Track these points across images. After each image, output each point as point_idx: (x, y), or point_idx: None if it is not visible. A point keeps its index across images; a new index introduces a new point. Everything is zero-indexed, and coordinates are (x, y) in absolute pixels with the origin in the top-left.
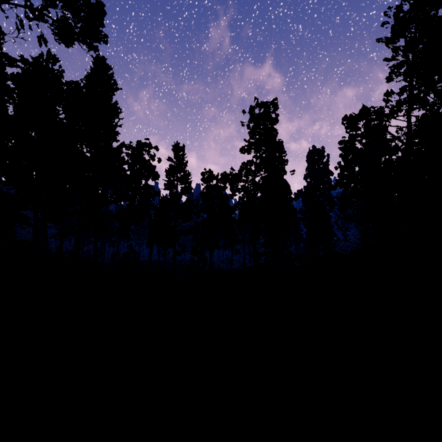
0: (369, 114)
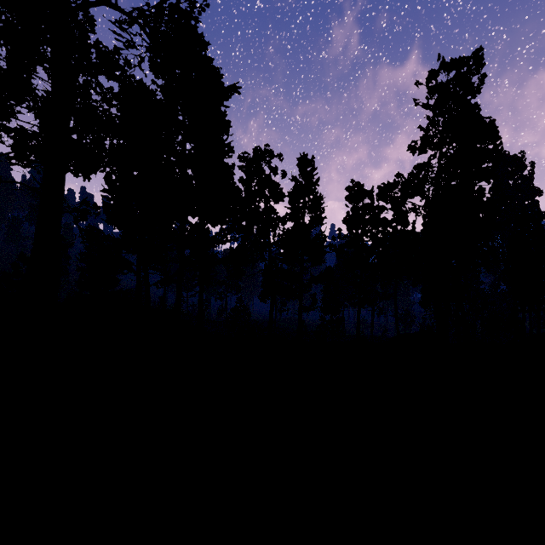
0: None
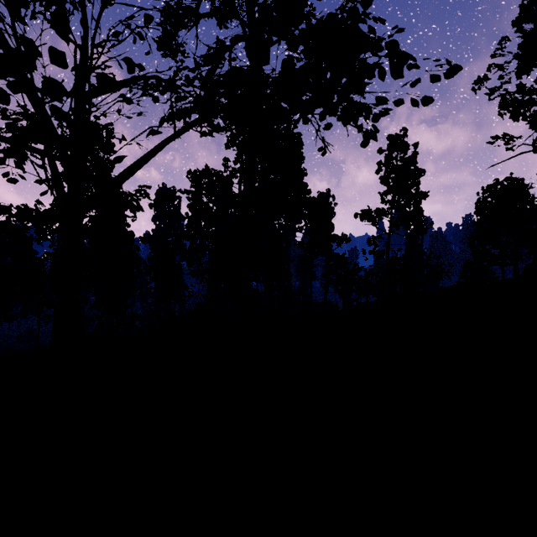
0: (211, 175)
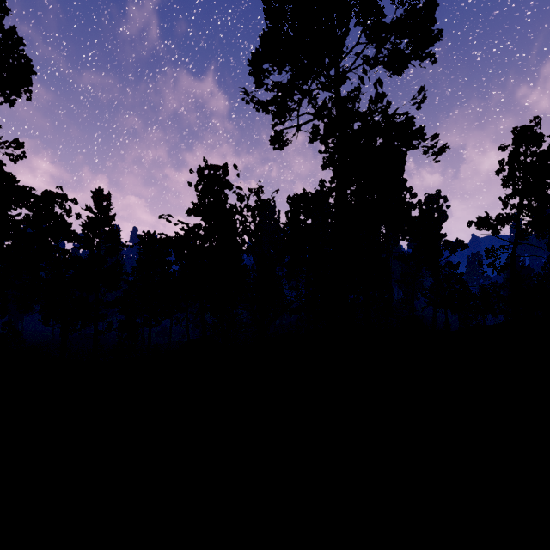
0: (308, 198)
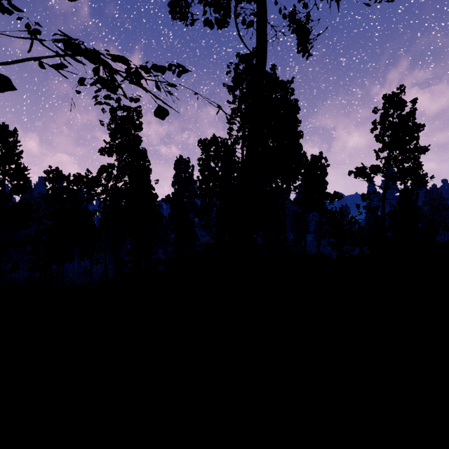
0: (218, 143)
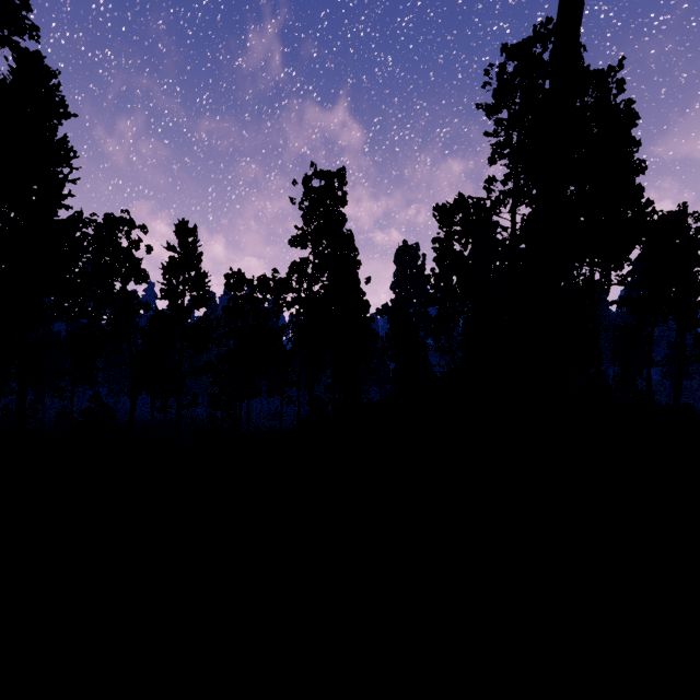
0: (467, 207)
